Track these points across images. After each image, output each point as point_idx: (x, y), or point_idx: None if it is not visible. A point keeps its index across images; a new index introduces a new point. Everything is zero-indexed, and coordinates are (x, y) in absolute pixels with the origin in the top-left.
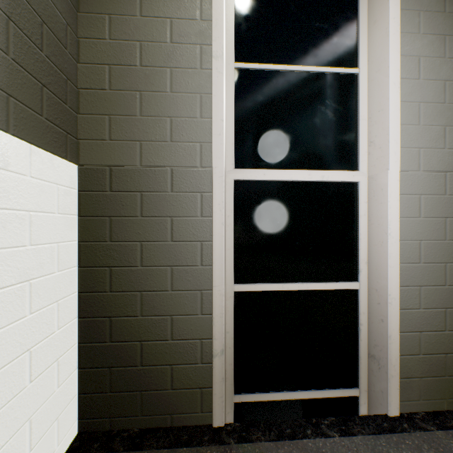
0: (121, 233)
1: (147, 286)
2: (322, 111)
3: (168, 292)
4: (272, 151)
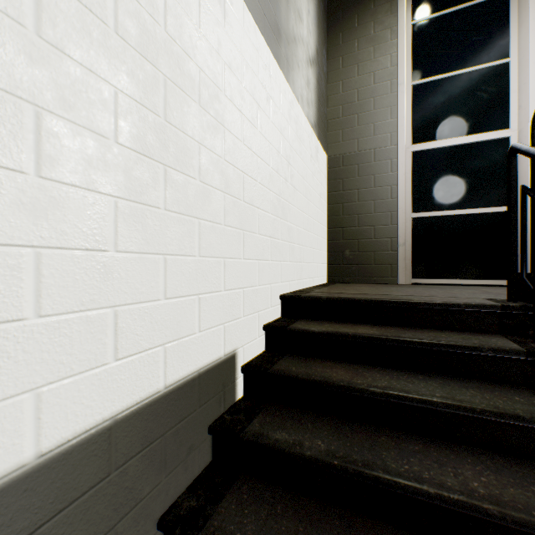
0: (347, 186)
1: (361, 212)
2: (478, 95)
3: (372, 214)
4: (438, 129)
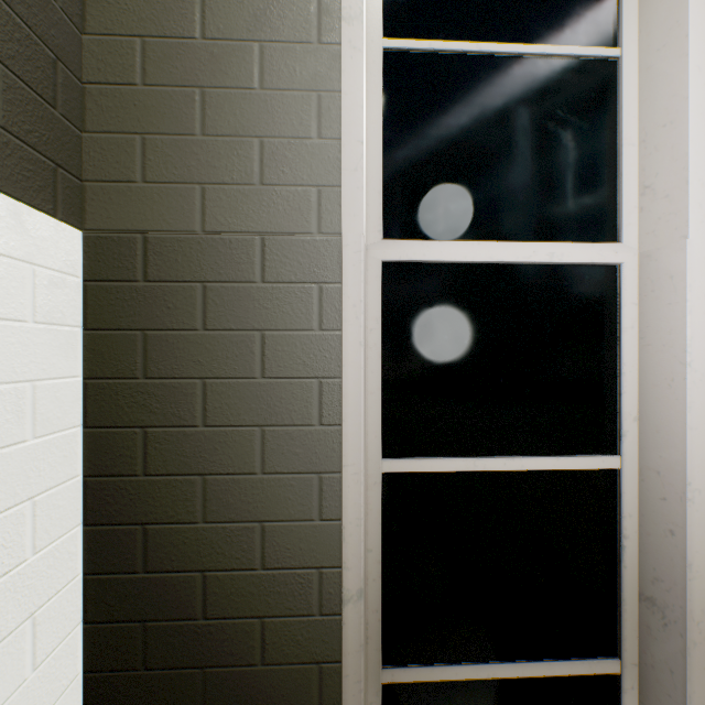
0: (165, 361)
1: (215, 464)
2: (549, 130)
3: (256, 477)
4: (455, 206)
